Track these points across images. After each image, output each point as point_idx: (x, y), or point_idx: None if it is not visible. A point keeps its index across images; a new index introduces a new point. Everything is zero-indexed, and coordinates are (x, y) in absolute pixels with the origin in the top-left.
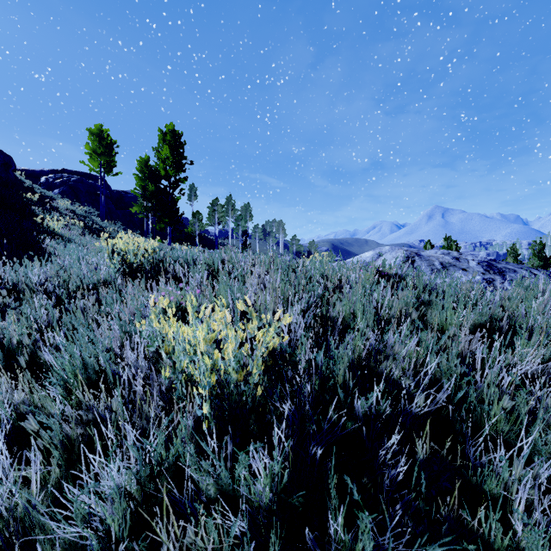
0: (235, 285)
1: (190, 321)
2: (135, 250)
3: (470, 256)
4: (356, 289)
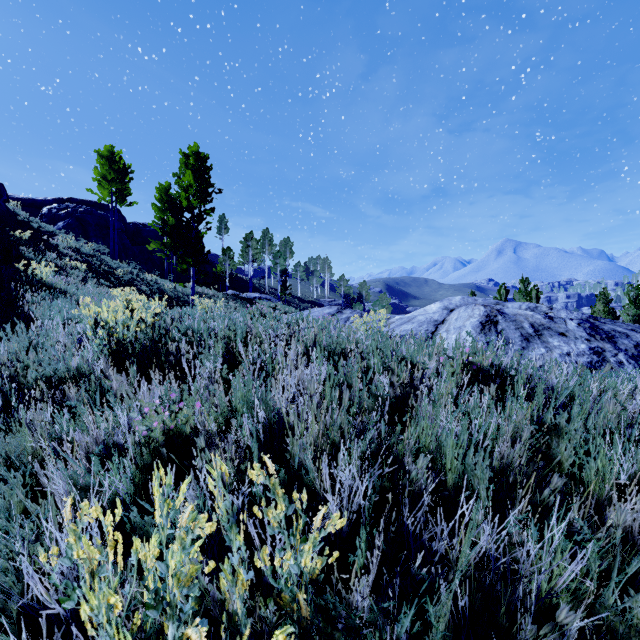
0: (256, 395)
1: (159, 520)
2: (128, 319)
3: (563, 311)
4: (442, 405)
